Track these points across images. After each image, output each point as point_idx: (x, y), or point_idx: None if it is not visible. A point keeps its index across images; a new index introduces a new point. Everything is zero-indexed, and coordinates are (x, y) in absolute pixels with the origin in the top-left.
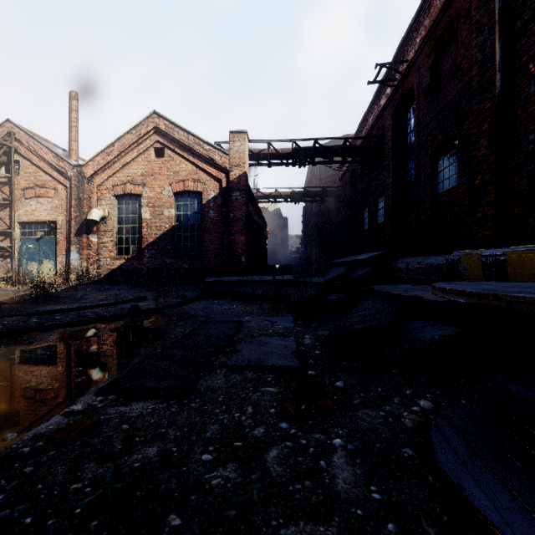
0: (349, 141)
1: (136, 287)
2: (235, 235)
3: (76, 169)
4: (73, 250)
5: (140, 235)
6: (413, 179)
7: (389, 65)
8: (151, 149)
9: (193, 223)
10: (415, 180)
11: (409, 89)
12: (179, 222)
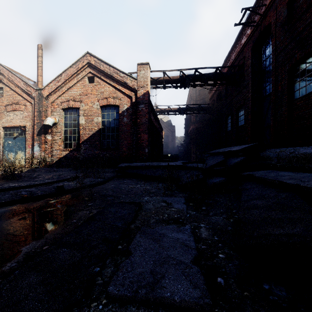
0: (219, 69)
1: (74, 170)
2: (141, 134)
3: (37, 91)
4: (35, 145)
5: (79, 134)
6: (267, 93)
7: (250, 12)
8: (86, 77)
9: (113, 126)
10: (272, 92)
11: (266, 26)
12: (104, 126)
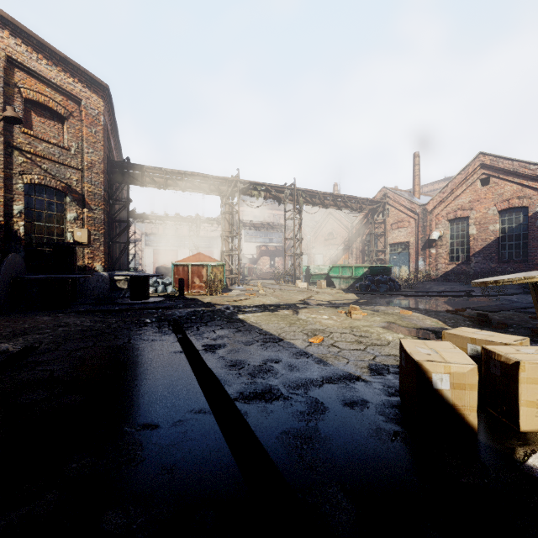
0: None
1: (465, 284)
2: None
3: (421, 207)
4: (419, 259)
5: (468, 246)
6: None
7: None
8: (477, 181)
9: (518, 233)
10: None
11: None
12: (503, 234)
